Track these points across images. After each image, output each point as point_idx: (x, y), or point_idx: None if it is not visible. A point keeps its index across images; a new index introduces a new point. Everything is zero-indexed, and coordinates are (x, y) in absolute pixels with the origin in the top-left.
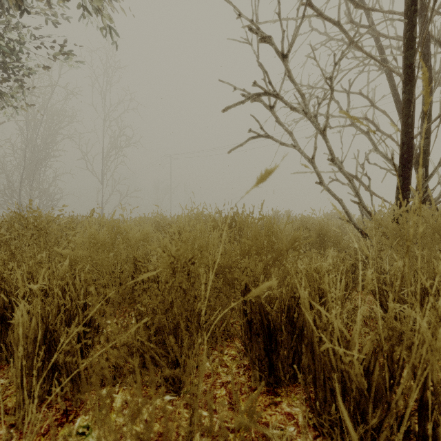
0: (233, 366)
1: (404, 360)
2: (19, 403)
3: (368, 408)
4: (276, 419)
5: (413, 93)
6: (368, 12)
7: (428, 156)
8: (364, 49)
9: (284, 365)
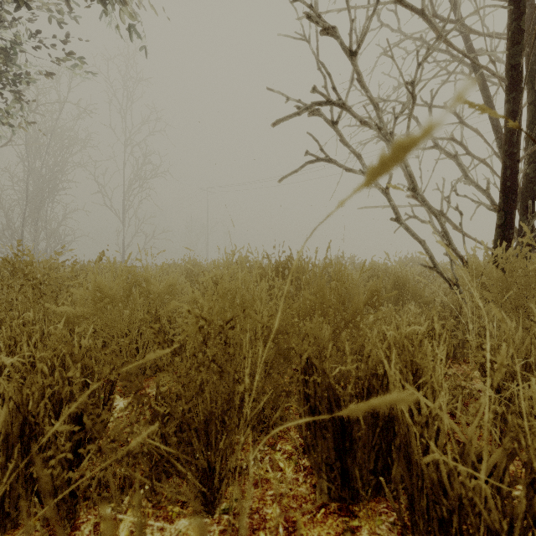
0: (289, 470)
1: None
2: None
3: None
4: None
5: (519, 102)
6: (455, 5)
7: (535, 185)
8: (455, 46)
9: (362, 471)
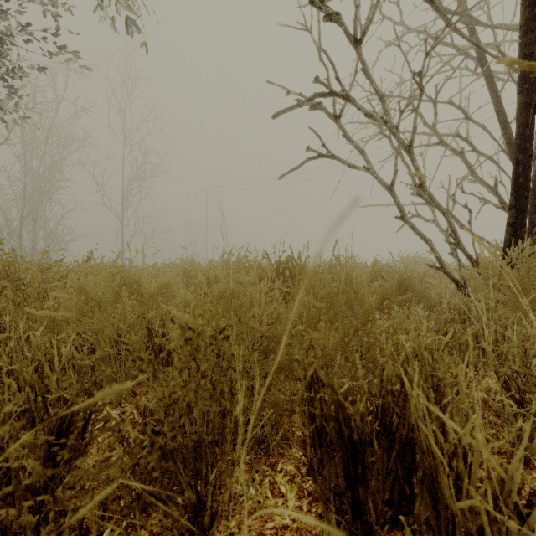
0: (291, 495)
1: None
2: None
3: None
4: None
5: (532, 93)
6: None
7: None
8: (465, 34)
9: (375, 502)
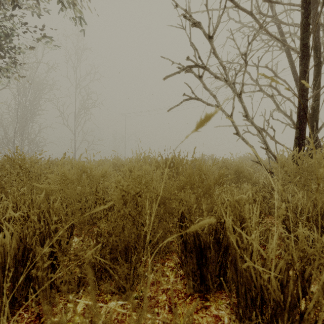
0: (172, 276)
1: (311, 276)
2: (1, 308)
3: (284, 316)
4: (206, 321)
5: (307, 65)
6: (272, 6)
7: (318, 113)
8: (270, 33)
9: (212, 276)
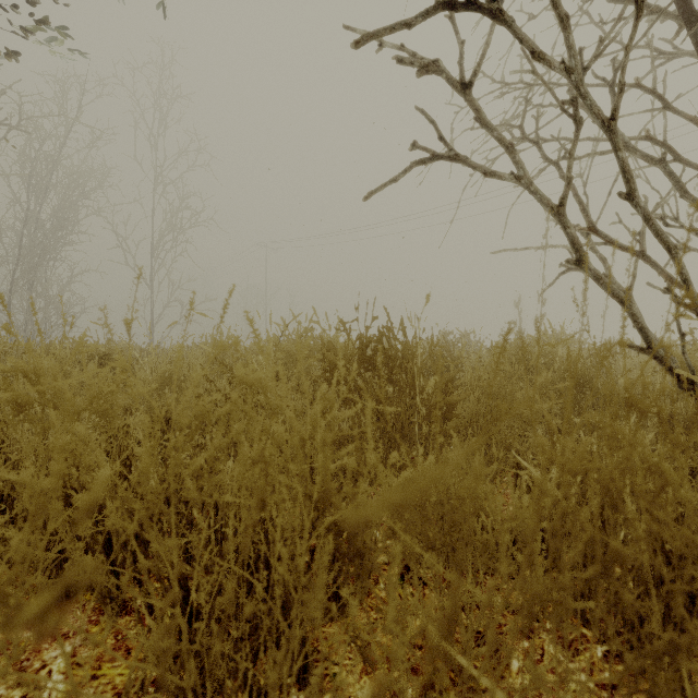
0: None
1: None
2: None
3: None
4: None
5: None
6: None
7: None
8: None
9: None
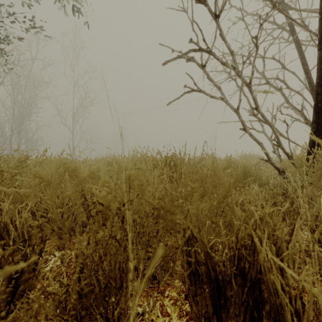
0: (174, 315)
1: None
2: None
3: None
4: None
5: None
6: None
7: None
8: (285, 12)
9: None
